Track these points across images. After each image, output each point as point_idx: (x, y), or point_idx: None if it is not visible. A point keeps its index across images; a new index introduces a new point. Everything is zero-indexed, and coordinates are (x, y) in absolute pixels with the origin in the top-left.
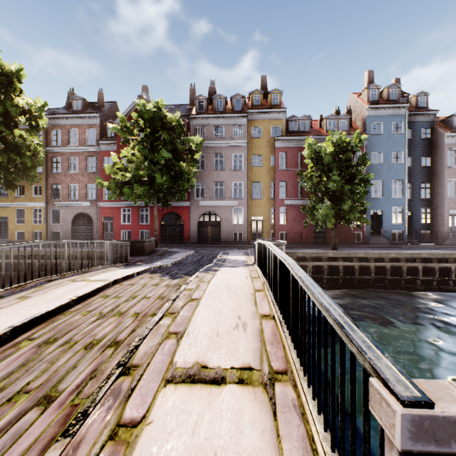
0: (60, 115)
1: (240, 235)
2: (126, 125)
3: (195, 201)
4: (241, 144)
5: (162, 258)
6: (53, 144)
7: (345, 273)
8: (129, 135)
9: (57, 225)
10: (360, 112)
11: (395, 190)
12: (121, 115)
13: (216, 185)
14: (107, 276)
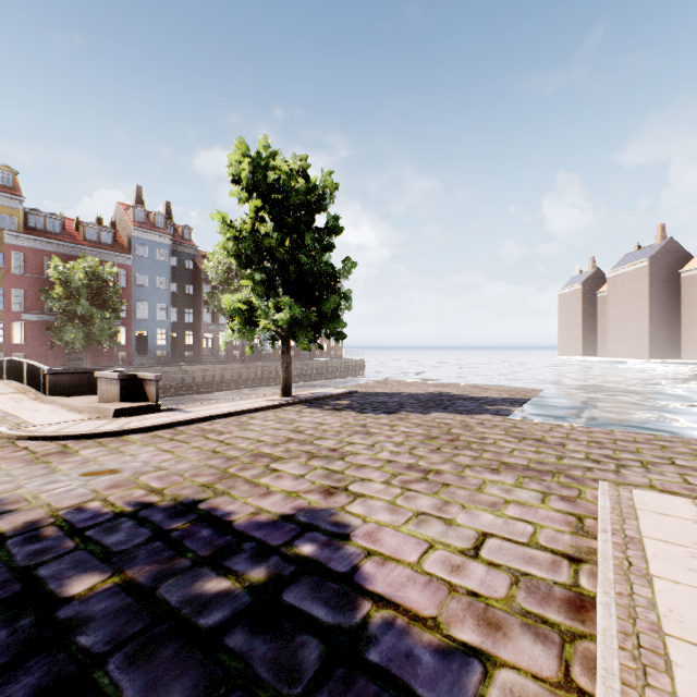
0: None
1: None
2: None
3: None
4: None
5: None
6: None
7: None
8: None
9: None
10: (127, 229)
11: (161, 313)
12: None
13: None
14: None
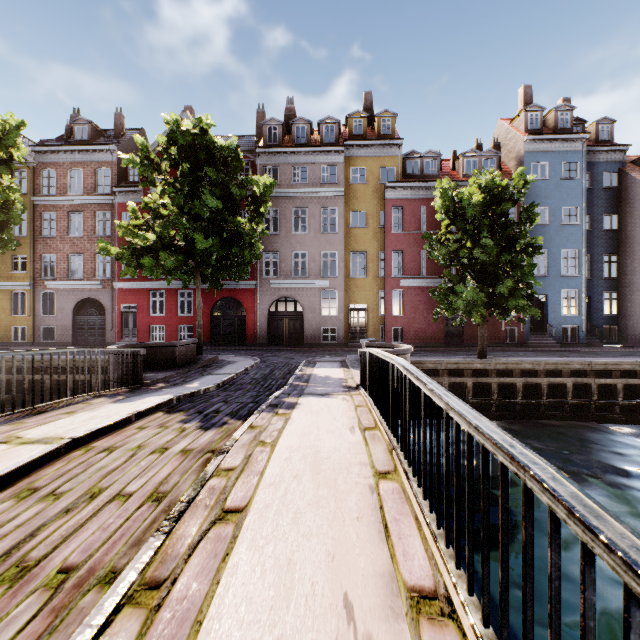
0: (54, 147)
1: (332, 332)
2: (149, 155)
3: (264, 280)
4: (334, 194)
5: (203, 373)
6: (44, 193)
7: (501, 394)
8: (154, 172)
9: (50, 317)
10: (514, 147)
11: (567, 265)
12: (141, 140)
13: (296, 257)
14: (71, 424)
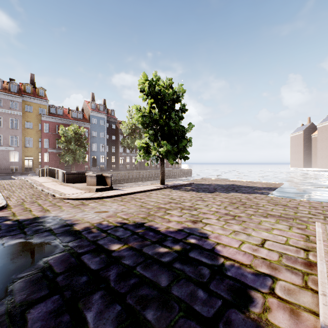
0: None
1: (12, 168)
2: None
3: None
4: (17, 114)
5: None
6: None
7: None
8: None
9: None
10: (88, 112)
11: (102, 148)
12: None
13: None
14: None
